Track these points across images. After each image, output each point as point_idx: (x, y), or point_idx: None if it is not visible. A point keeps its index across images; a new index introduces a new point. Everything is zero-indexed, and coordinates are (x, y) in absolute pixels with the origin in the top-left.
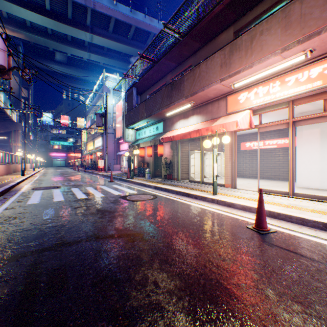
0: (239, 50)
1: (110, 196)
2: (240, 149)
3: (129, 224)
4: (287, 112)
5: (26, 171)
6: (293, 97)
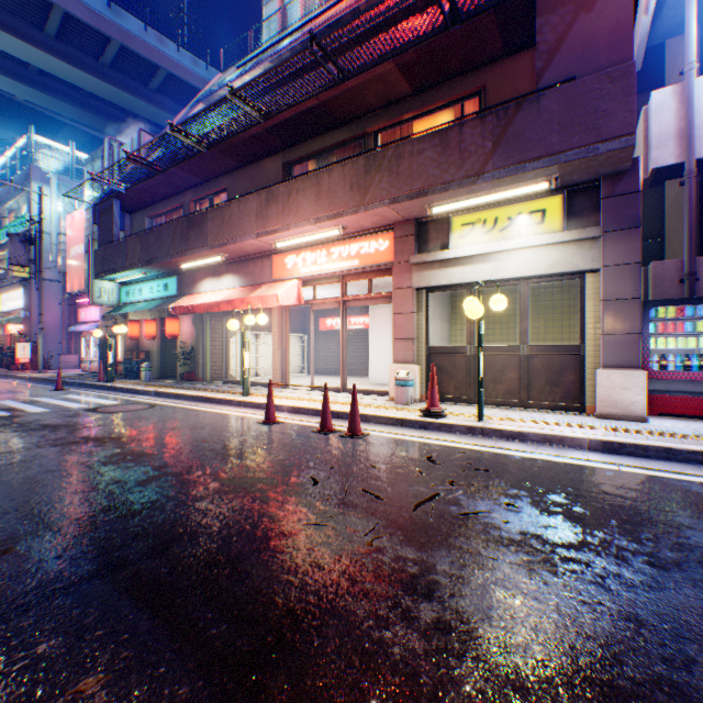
0: (277, 203)
1: (63, 410)
2: (319, 330)
3: (103, 432)
4: (356, 283)
5: None
6: (340, 273)
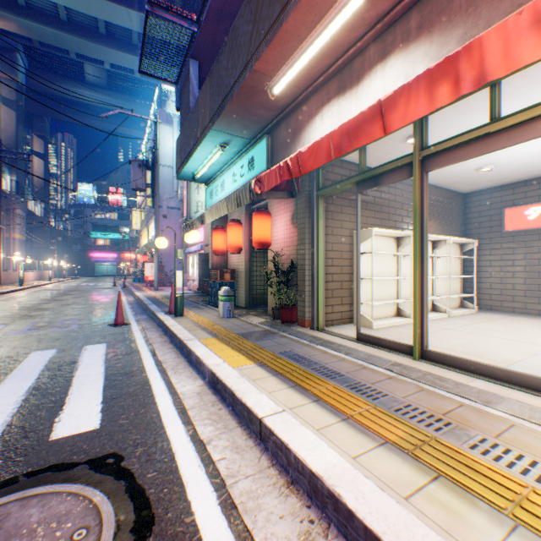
0: None
1: None
2: (502, 229)
3: None
4: None
5: (2, 287)
6: None
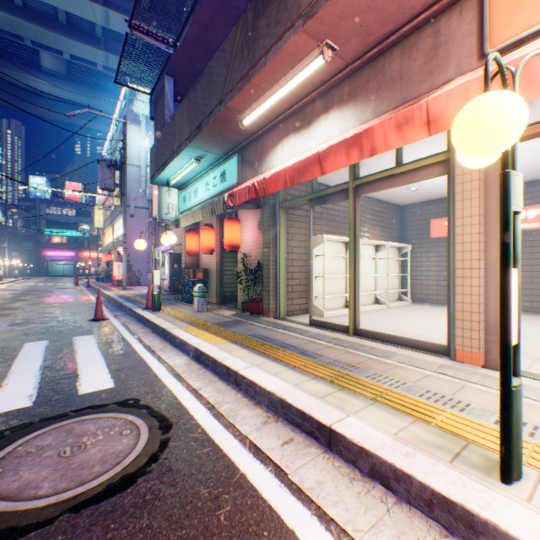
0: None
1: None
2: (429, 236)
3: None
4: None
5: None
6: None
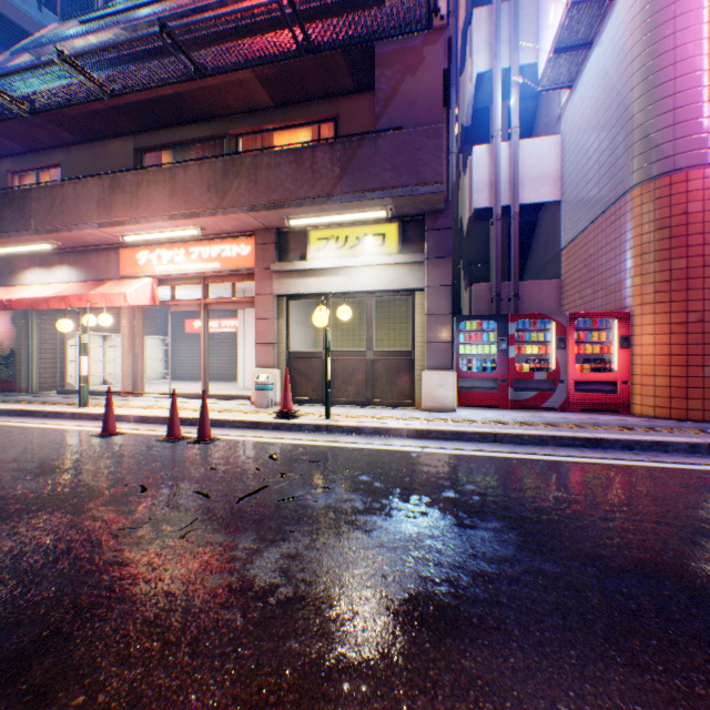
0: (125, 193)
1: None
2: (186, 332)
3: None
4: (223, 285)
5: None
6: (201, 274)
